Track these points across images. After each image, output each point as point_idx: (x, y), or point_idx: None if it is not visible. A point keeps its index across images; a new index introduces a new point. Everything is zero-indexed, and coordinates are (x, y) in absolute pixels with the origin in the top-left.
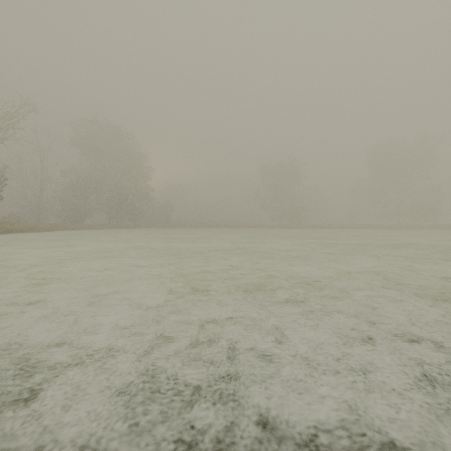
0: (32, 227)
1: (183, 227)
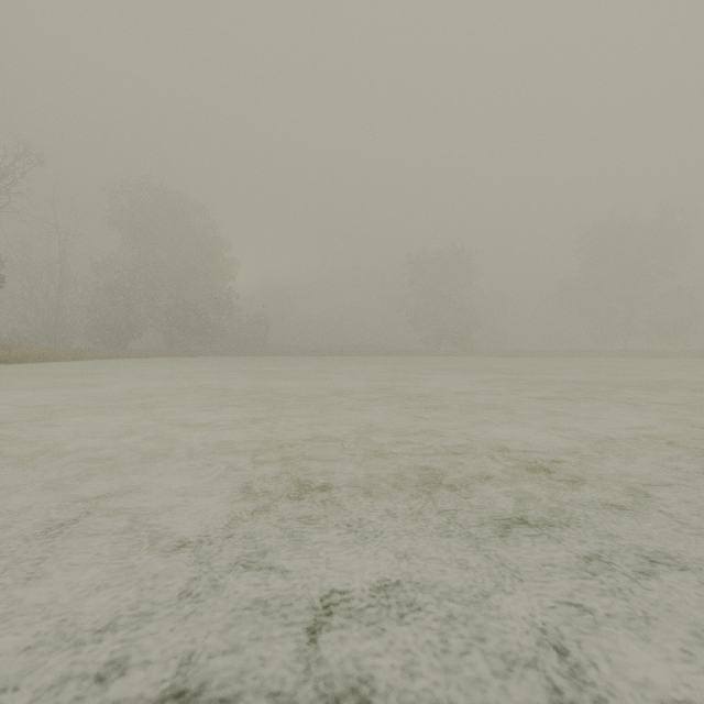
0: (42, 355)
1: (286, 355)
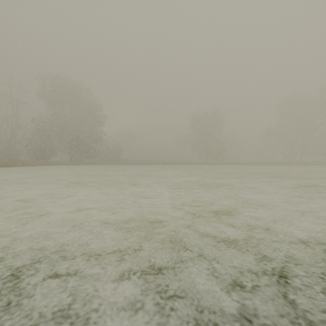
0: None
1: (130, 164)
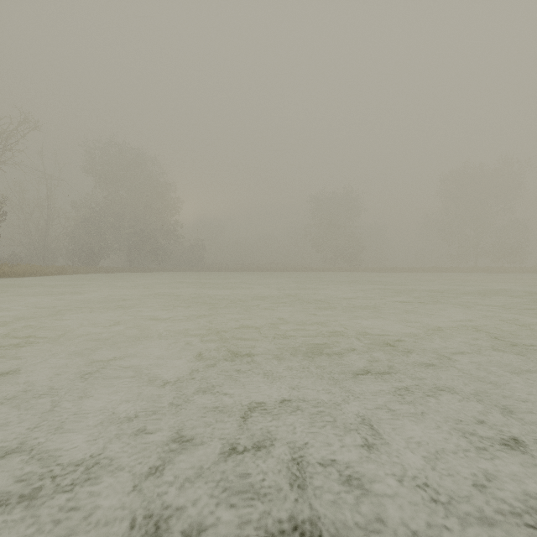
0: (36, 271)
1: (218, 271)
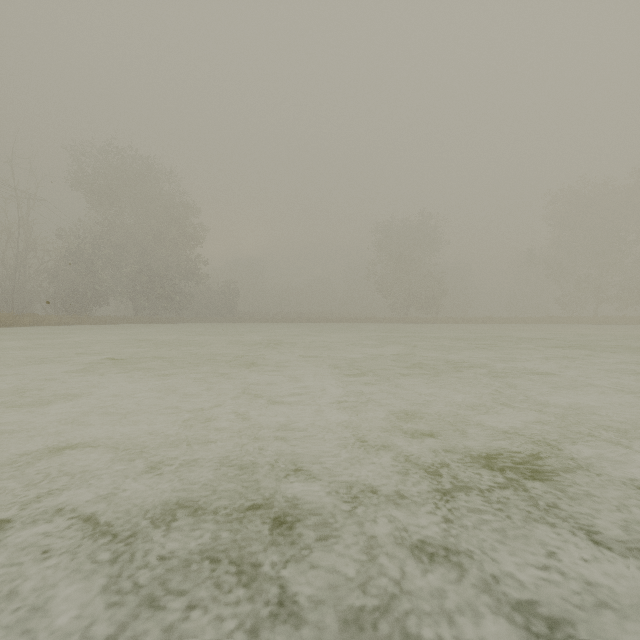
0: None
1: (254, 322)
